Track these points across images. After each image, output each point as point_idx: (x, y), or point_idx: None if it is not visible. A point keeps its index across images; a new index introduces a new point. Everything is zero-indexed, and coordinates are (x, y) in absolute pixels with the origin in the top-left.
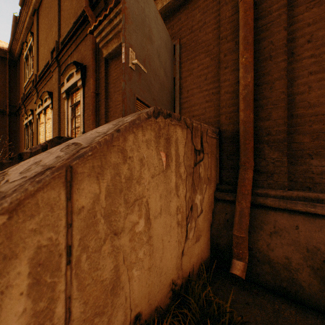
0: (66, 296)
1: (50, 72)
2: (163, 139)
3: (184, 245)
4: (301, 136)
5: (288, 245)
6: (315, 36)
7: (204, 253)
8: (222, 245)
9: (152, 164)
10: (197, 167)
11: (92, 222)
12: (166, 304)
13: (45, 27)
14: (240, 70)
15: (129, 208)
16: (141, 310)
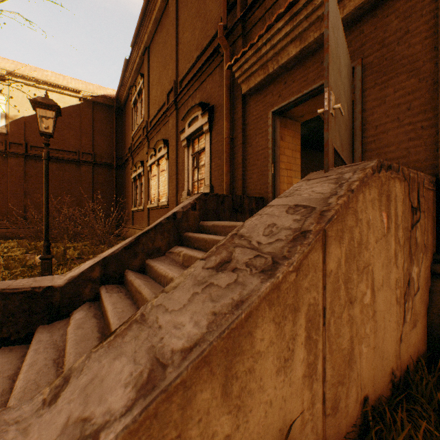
0: (322, 356)
1: (165, 117)
2: (384, 197)
3: (401, 329)
4: None
5: None
6: None
7: (420, 344)
8: None
9: (375, 227)
10: (413, 230)
11: (336, 286)
12: (386, 396)
13: (158, 66)
14: None
15: (359, 276)
16: (367, 393)
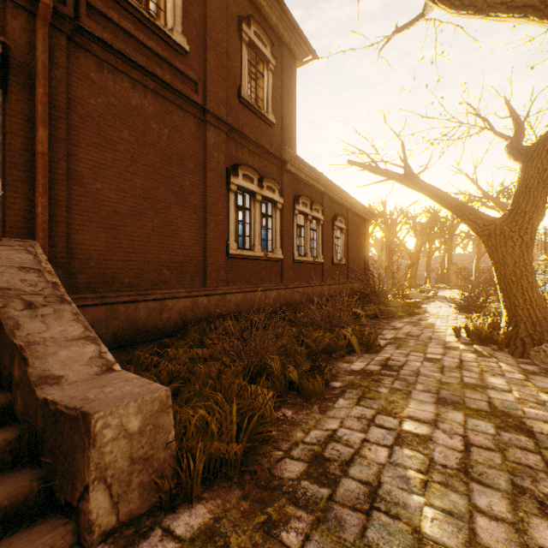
0: None
1: None
2: None
3: None
4: (74, 261)
5: None
6: (81, 204)
7: None
8: None
9: None
10: None
11: None
12: None
13: None
14: (41, 207)
15: None
16: None
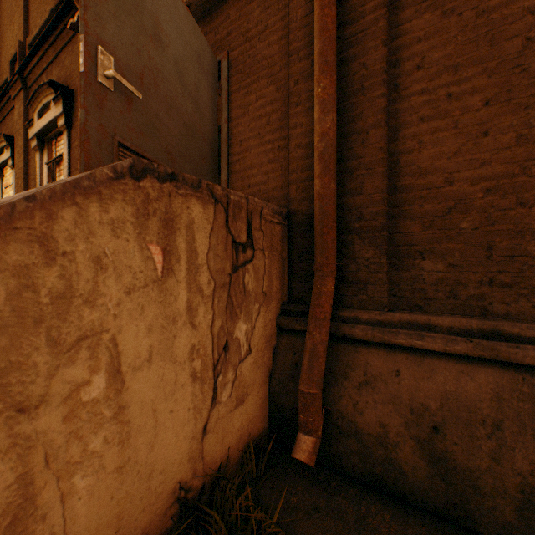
0: None
1: (10, 99)
2: (156, 221)
3: (208, 415)
4: (408, 223)
5: (385, 403)
6: (427, 59)
7: (256, 424)
8: (287, 407)
9: (127, 268)
10: (239, 274)
11: None
12: (164, 530)
13: (2, 15)
14: (316, 108)
15: (62, 356)
16: None
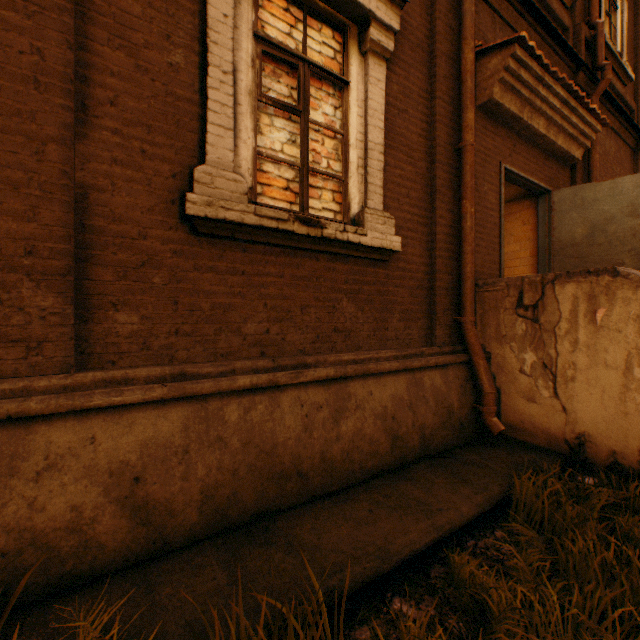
0: None
1: None
2: None
3: None
4: None
5: None
6: None
7: None
8: None
9: None
10: None
11: None
12: None
13: None
14: None
15: None
16: None
